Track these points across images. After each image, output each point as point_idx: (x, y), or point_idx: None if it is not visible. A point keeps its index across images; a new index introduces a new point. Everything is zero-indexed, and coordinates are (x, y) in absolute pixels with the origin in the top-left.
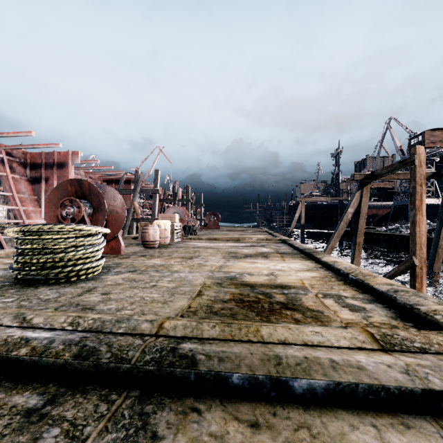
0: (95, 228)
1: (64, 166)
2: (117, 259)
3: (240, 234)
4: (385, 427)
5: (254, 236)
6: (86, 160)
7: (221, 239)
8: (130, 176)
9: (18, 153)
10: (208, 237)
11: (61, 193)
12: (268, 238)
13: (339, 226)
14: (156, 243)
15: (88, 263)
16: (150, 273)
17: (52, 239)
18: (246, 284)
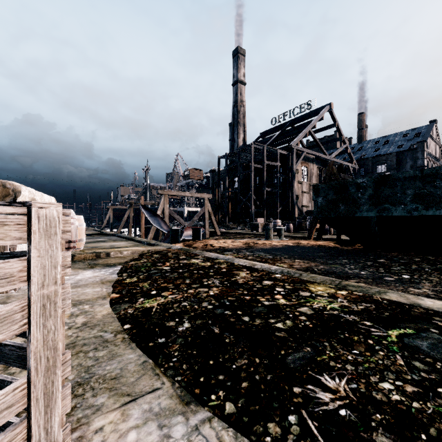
0: None
1: None
2: None
3: None
4: (94, 236)
5: None
6: None
7: None
8: None
9: None
10: None
11: None
12: (86, 229)
13: (121, 223)
14: None
15: None
16: None
17: None
18: None
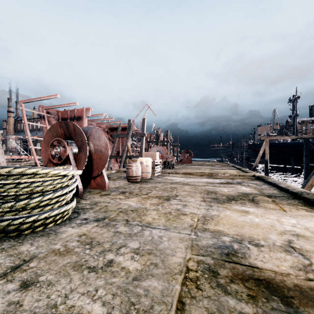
0: (55, 170)
1: (80, 119)
2: (97, 197)
3: (211, 169)
4: None
5: (224, 171)
6: (95, 114)
7: (196, 173)
8: (126, 124)
9: (54, 111)
10: (184, 171)
11: (53, 134)
12: (241, 174)
13: None
14: (138, 178)
15: (46, 212)
16: (117, 225)
17: (2, 185)
18: (263, 281)
